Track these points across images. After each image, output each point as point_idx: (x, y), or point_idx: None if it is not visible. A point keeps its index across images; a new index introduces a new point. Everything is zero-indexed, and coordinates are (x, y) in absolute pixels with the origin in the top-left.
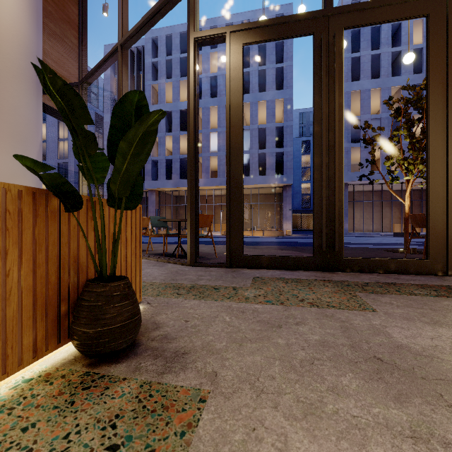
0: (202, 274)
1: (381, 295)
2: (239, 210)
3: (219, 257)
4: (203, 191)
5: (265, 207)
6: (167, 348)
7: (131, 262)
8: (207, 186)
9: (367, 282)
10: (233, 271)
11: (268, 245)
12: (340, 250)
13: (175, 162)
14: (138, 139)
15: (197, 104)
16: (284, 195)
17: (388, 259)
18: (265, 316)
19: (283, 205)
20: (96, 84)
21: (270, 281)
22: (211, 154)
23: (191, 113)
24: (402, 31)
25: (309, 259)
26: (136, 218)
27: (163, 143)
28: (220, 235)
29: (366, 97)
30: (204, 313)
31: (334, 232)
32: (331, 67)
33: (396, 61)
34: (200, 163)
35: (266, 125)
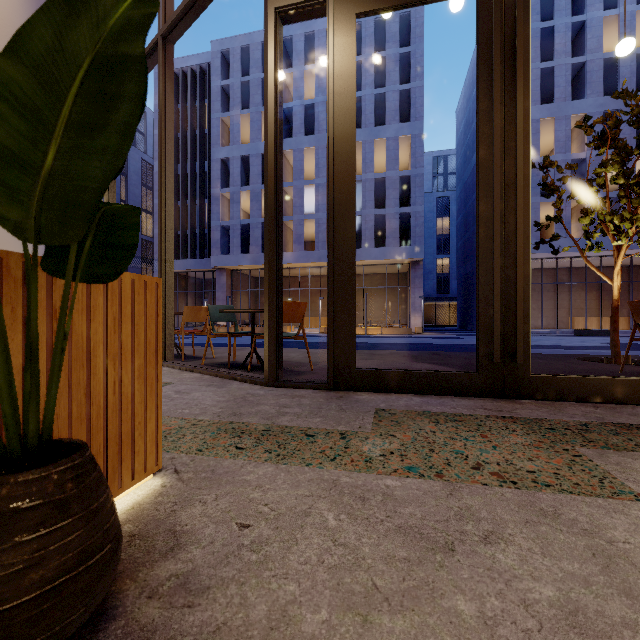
0: (286, 403)
1: (629, 455)
2: (349, 293)
3: (316, 370)
4: (294, 270)
5: (384, 292)
6: (179, 631)
7: (133, 394)
8: (301, 262)
9: (584, 421)
10: (339, 397)
11: (390, 348)
12: (524, 362)
13: (254, 228)
14: (81, 77)
15: (279, 118)
16: (412, 275)
17: (612, 378)
18: (412, 511)
19: (410, 289)
20: (143, 119)
21: (407, 419)
22: (306, 216)
23: (270, 133)
24: (586, 33)
25: (470, 377)
26: (147, 305)
27: (237, 202)
28: (319, 333)
29: (533, 131)
30: (282, 503)
31: (514, 330)
32: (509, 46)
33: (578, 78)
34: (290, 230)
35: (386, 174)
